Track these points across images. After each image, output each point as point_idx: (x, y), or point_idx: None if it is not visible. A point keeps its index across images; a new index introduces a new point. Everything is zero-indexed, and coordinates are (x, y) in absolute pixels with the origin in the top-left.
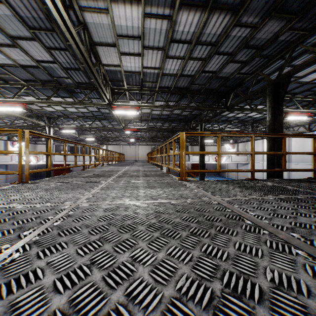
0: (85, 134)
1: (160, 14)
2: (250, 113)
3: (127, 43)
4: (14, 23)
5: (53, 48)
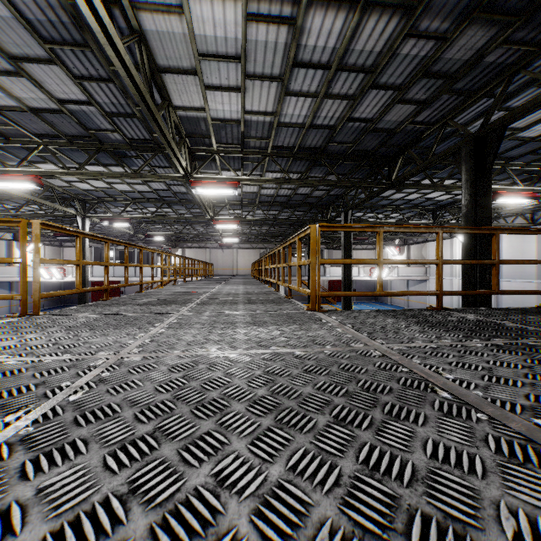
0: (145, 230)
1: (274, 15)
2: (430, 193)
3: (216, 69)
4: (16, 32)
5: (87, 78)
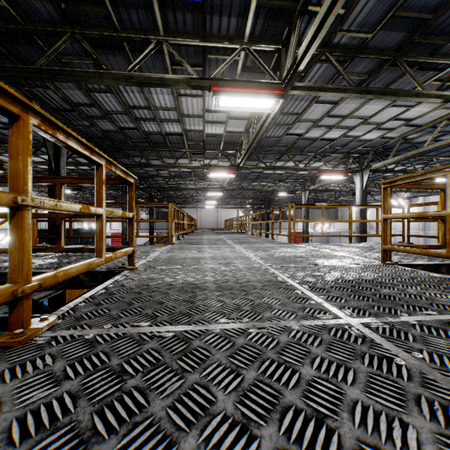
0: None
1: None
2: None
3: None
4: None
5: None
